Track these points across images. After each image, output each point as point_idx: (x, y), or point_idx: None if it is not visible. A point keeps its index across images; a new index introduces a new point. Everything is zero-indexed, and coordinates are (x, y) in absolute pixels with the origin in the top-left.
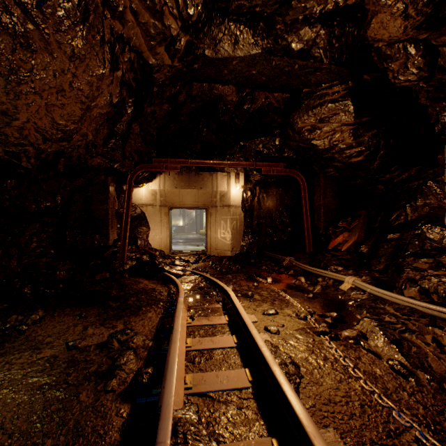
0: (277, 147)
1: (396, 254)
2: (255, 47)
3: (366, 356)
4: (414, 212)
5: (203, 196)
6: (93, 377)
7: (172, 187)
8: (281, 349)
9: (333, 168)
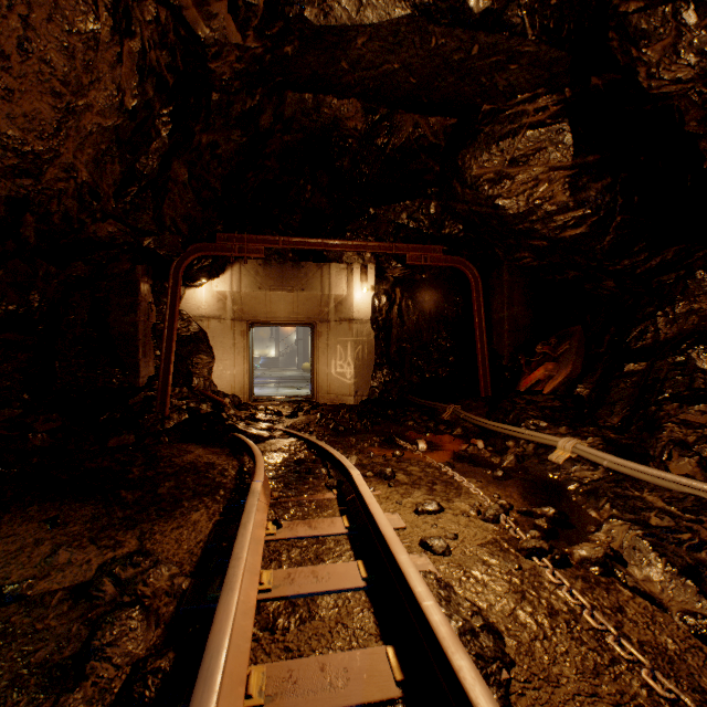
0: (431, 217)
1: (642, 398)
2: (400, 3)
3: (633, 604)
4: (670, 326)
5: (306, 303)
6: (33, 679)
7: (253, 287)
8: (457, 591)
9: (529, 252)
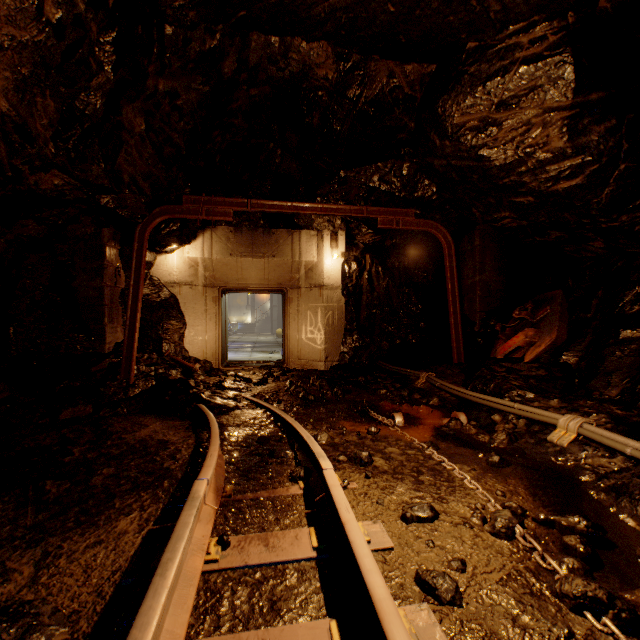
0: (404, 179)
1: None
2: None
3: None
4: None
5: (277, 269)
6: None
7: (224, 253)
8: None
9: (510, 212)
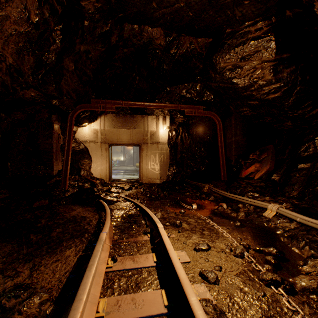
0: (197, 92)
1: (309, 182)
2: None
3: None
4: None
5: (136, 134)
6: None
7: (111, 127)
8: (228, 316)
9: (247, 108)
